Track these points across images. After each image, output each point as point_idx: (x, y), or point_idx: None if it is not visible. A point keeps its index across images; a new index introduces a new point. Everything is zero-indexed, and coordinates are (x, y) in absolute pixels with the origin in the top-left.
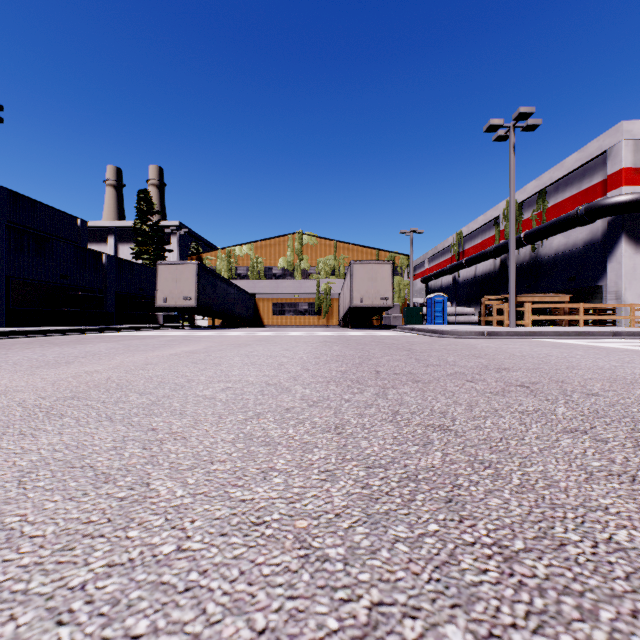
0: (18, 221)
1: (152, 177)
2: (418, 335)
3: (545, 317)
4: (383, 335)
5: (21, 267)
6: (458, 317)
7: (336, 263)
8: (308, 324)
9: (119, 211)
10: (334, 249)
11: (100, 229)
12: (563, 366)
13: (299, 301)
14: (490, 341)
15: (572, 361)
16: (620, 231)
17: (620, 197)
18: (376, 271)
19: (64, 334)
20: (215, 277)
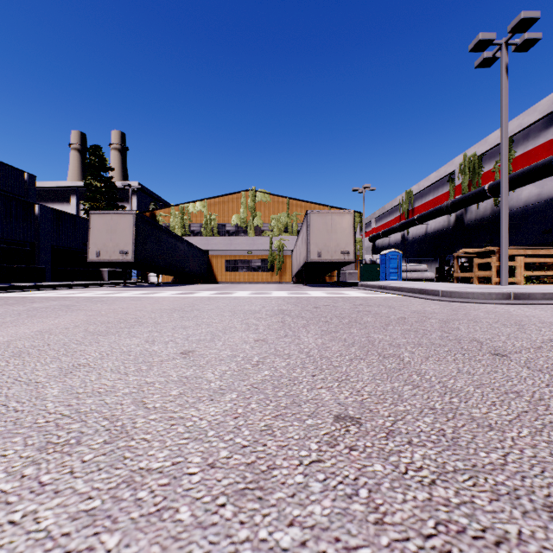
0: None
1: (114, 141)
2: (401, 296)
3: (540, 273)
4: (355, 296)
5: None
6: (411, 273)
7: (289, 220)
8: (261, 280)
9: (83, 173)
10: (287, 206)
11: (63, 189)
12: None
13: (252, 258)
14: (548, 311)
15: None
16: None
17: None
18: (336, 222)
19: None
20: (159, 230)
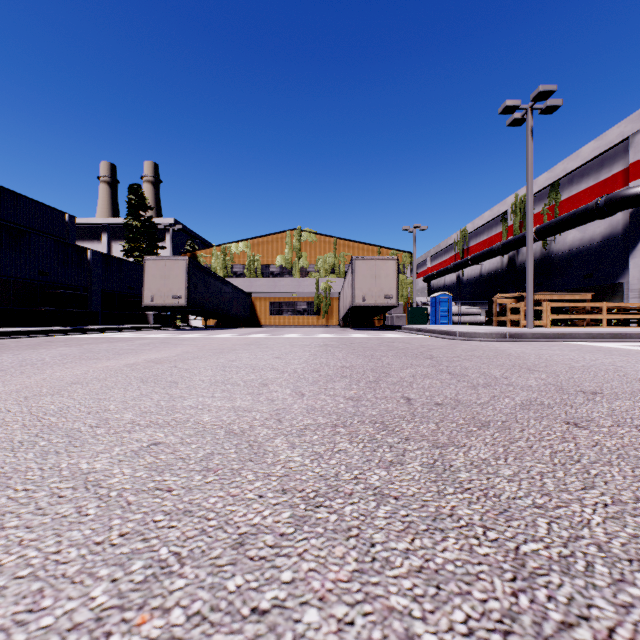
0: None
1: (147, 173)
2: (429, 337)
3: (565, 317)
4: (390, 337)
5: None
6: (463, 317)
7: (336, 261)
8: (307, 324)
9: (113, 208)
10: (334, 246)
11: (93, 226)
12: None
13: (297, 300)
14: (518, 345)
15: None
16: None
17: None
18: (380, 267)
19: (33, 336)
20: (208, 274)
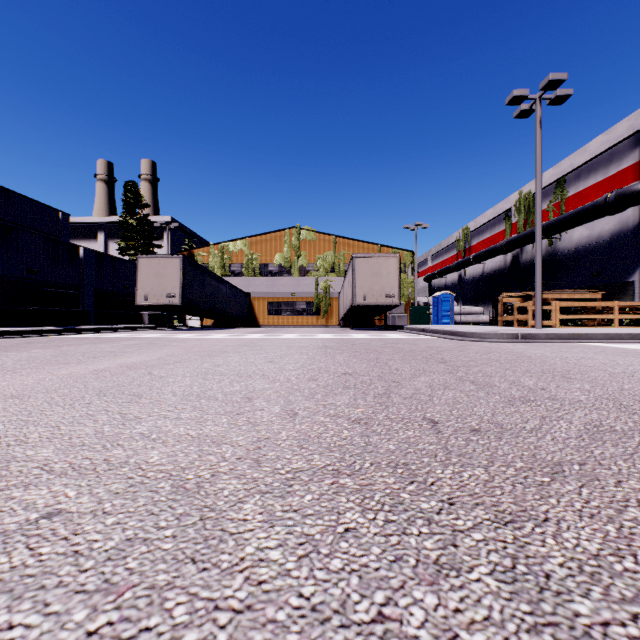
0: None
1: (144, 172)
2: (434, 337)
3: (575, 316)
4: (393, 337)
5: None
6: (466, 317)
7: (336, 259)
8: (306, 324)
9: (110, 207)
10: (334, 245)
11: (89, 225)
12: None
13: (296, 300)
14: (533, 346)
15: None
16: None
17: None
18: (381, 265)
19: (15, 336)
20: (204, 273)
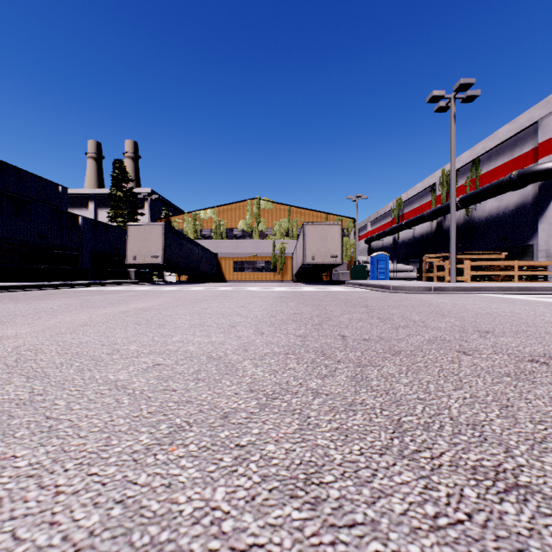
0: (3, 187)
1: (128, 150)
2: (367, 290)
3: (483, 273)
4: (334, 290)
5: (0, 227)
6: (398, 273)
7: (290, 225)
8: (265, 280)
9: (99, 180)
10: (288, 213)
11: (82, 196)
12: (549, 328)
13: (257, 259)
14: (440, 296)
15: (550, 321)
16: (550, 194)
17: (551, 163)
18: (327, 231)
19: (35, 289)
20: (181, 237)
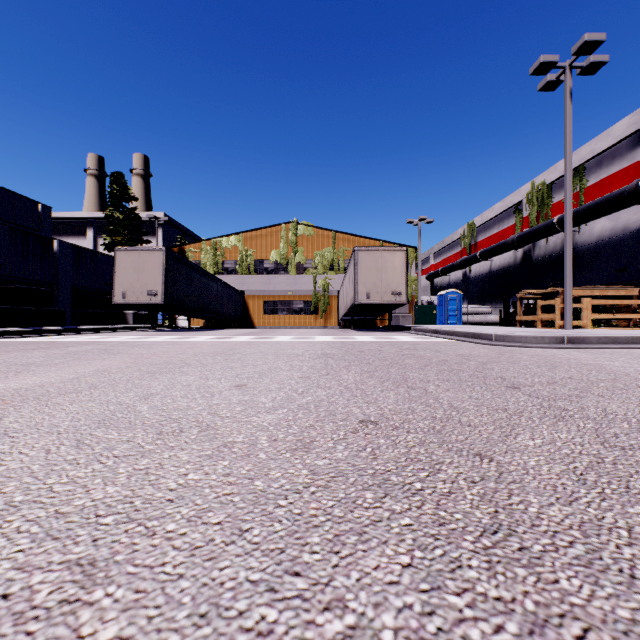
0: None
1: (136, 166)
2: (453, 341)
3: (609, 316)
4: (404, 341)
5: None
6: (473, 317)
7: (335, 256)
8: (304, 324)
9: (101, 203)
10: (333, 240)
11: (78, 221)
12: None
13: (293, 299)
14: (595, 354)
15: None
16: None
17: None
18: (386, 259)
19: None
20: (191, 268)
